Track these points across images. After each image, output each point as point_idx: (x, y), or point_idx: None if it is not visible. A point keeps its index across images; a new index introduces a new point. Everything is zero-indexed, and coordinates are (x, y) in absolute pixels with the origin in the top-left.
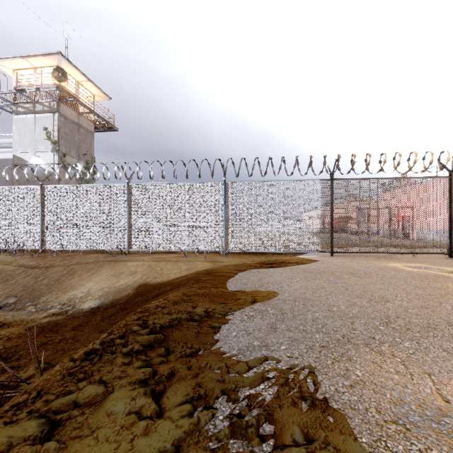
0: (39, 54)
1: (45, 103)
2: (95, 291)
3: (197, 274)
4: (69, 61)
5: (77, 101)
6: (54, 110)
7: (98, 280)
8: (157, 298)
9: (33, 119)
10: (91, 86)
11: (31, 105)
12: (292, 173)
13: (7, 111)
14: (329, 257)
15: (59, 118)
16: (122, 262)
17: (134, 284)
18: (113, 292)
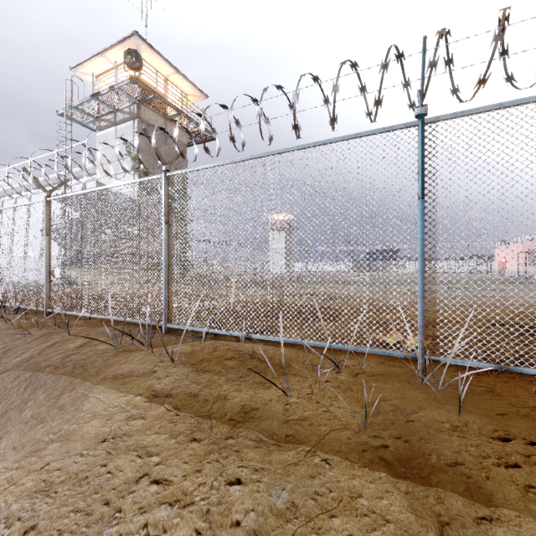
0: (115, 44)
1: (125, 109)
2: None
3: None
4: (148, 44)
5: (158, 97)
6: (134, 116)
7: None
8: None
9: (114, 132)
10: (181, 81)
11: (112, 115)
12: None
13: (95, 131)
14: None
15: (140, 125)
16: (85, 387)
17: None
18: None
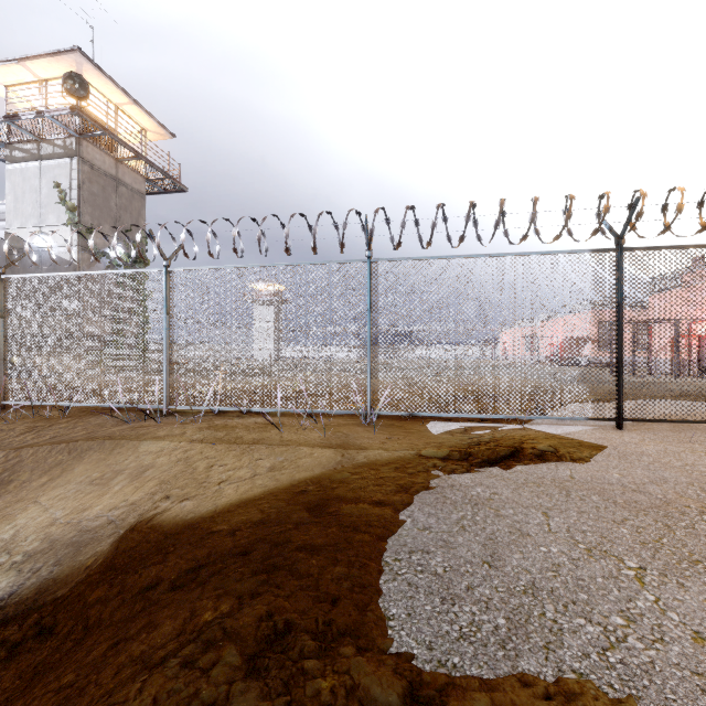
0: (43, 54)
1: (57, 141)
2: (29, 532)
3: (291, 501)
4: (95, 65)
5: (110, 135)
6: (71, 153)
7: (53, 496)
8: (130, 623)
9: (38, 169)
10: (139, 114)
11: (34, 145)
12: (525, 235)
13: None
14: (619, 435)
15: (81, 166)
16: (131, 443)
17: (126, 517)
18: (65, 544)
